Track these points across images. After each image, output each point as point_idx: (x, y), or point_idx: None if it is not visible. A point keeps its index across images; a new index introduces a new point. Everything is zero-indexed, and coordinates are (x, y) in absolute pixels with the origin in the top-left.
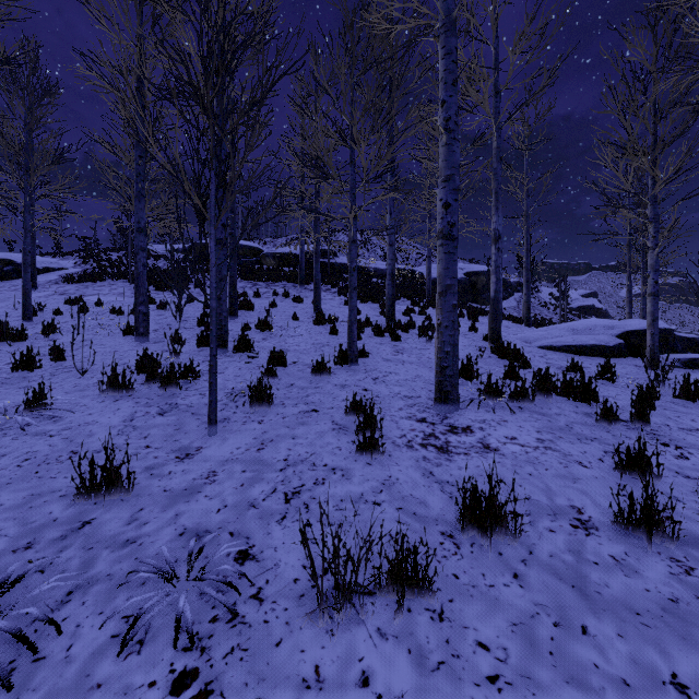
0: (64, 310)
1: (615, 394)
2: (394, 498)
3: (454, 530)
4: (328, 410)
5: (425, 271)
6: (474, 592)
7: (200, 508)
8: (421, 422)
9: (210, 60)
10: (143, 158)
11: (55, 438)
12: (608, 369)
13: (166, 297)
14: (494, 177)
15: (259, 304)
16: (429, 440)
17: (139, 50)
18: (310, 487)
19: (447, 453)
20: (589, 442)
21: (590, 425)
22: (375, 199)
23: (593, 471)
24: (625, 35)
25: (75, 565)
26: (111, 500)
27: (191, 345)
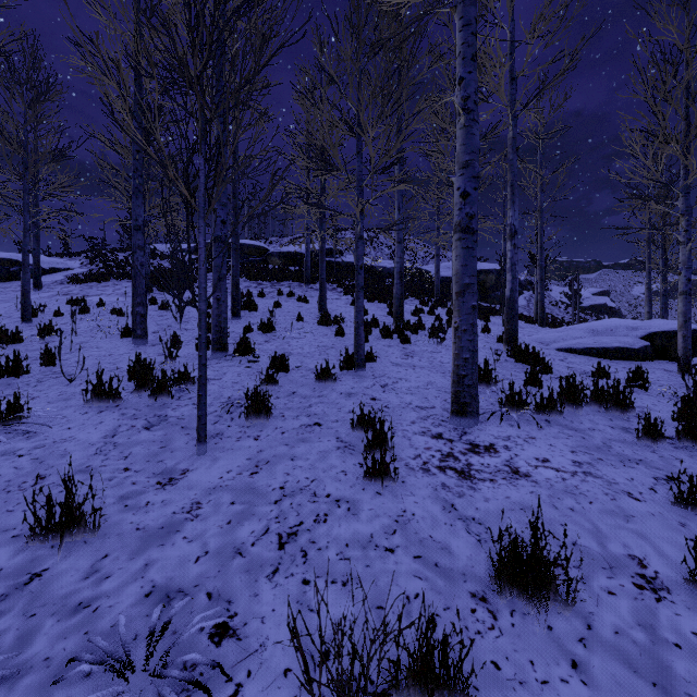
0: (66, 311)
1: (651, 404)
2: (411, 542)
3: (487, 589)
4: (332, 423)
5: (433, 270)
6: (523, 693)
7: (175, 555)
8: (436, 438)
9: (197, 29)
10: (141, 153)
11: (23, 459)
12: (640, 375)
13: (169, 297)
14: (509, 169)
15: (263, 304)
16: (448, 462)
17: (136, 40)
18: (309, 526)
19: (469, 479)
20: (634, 466)
21: (630, 443)
22: (383, 191)
23: (647, 505)
24: (653, 14)
25: (8, 641)
26: (72, 542)
27: (190, 348)
